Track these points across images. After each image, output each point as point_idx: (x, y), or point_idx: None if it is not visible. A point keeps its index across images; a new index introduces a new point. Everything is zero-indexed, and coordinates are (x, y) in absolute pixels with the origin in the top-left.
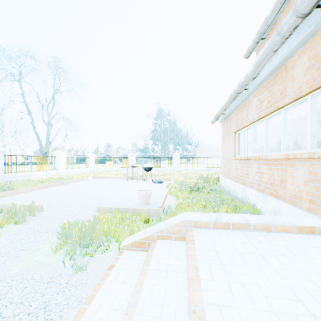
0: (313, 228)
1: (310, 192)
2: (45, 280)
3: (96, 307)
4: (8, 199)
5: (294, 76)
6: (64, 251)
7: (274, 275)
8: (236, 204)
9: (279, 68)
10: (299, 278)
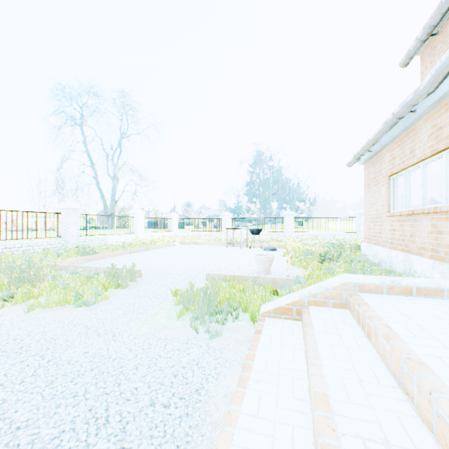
0: None
1: None
2: (182, 341)
3: (261, 364)
4: (97, 264)
5: None
6: (190, 316)
7: None
8: None
9: None
10: None
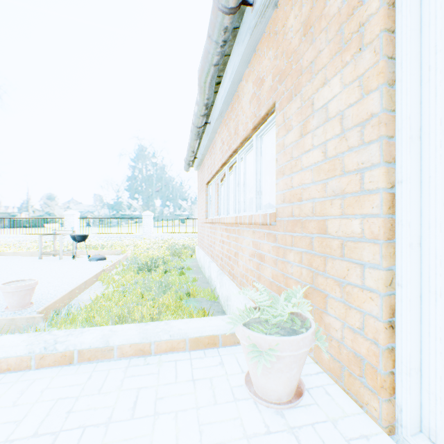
0: (216, 338)
1: (253, 272)
2: None
3: None
4: None
5: (243, 108)
6: None
7: None
8: (191, 289)
9: (234, 97)
10: None
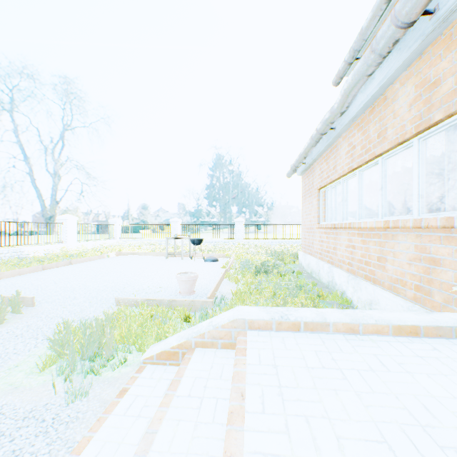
0: (417, 328)
1: (417, 275)
2: (21, 414)
3: None
4: None
5: (396, 112)
6: (57, 368)
7: (354, 401)
8: (319, 291)
9: (376, 100)
10: (390, 406)
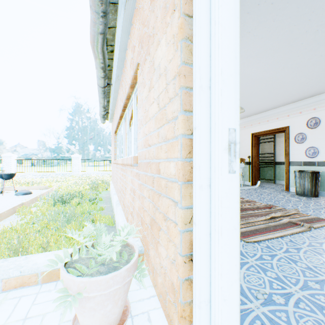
0: None
1: (131, 204)
2: None
3: None
4: None
5: (127, 72)
6: None
7: None
8: (94, 217)
9: (124, 63)
10: None
